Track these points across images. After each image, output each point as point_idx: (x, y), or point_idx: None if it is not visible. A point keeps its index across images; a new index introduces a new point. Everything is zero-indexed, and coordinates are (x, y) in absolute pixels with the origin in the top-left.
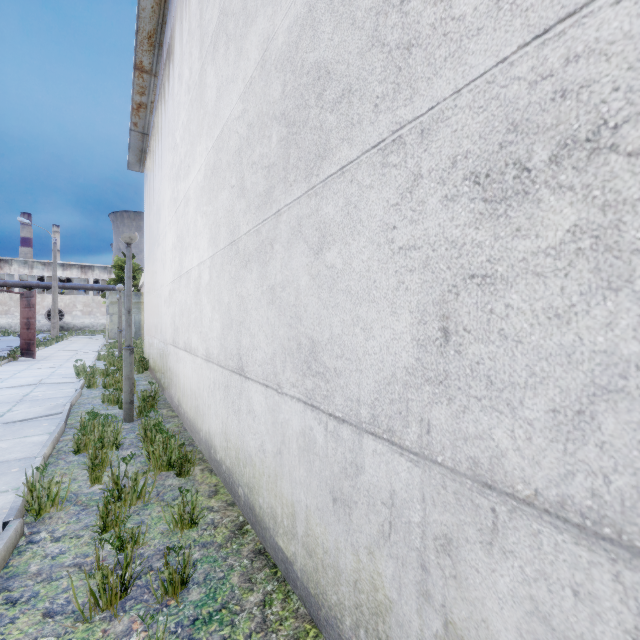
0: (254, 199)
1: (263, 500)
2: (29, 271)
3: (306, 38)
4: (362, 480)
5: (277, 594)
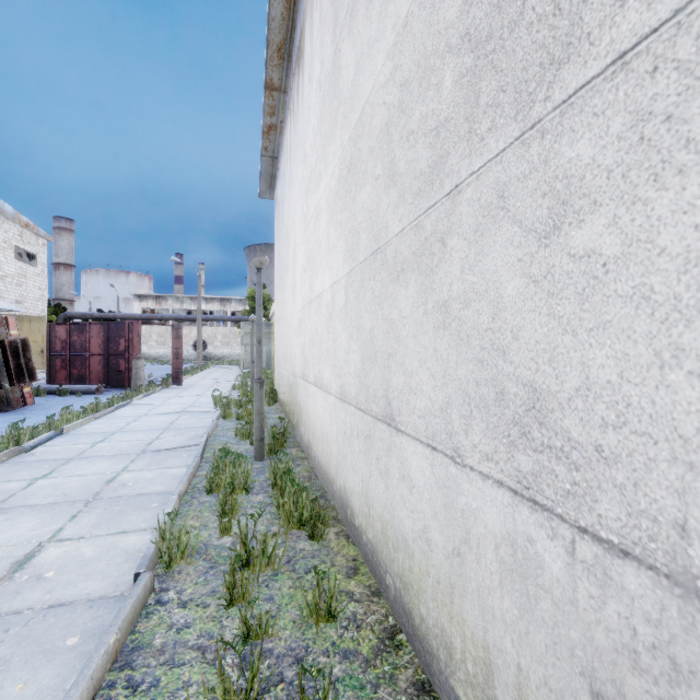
0: (411, 183)
1: (427, 611)
2: (180, 306)
3: None
4: None
5: None
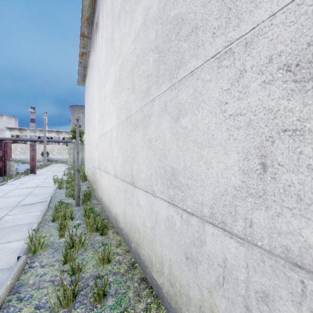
0: (140, 94)
1: (145, 252)
2: (34, 134)
3: (169, 3)
4: (204, 249)
5: (153, 304)
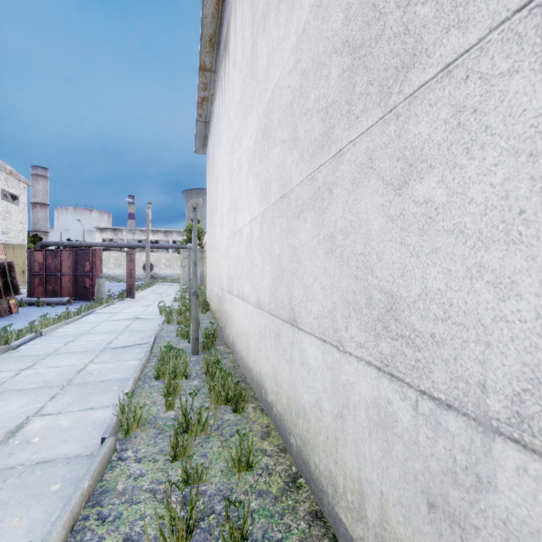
0: (308, 147)
1: (319, 460)
2: (133, 236)
3: None
4: (490, 501)
5: None
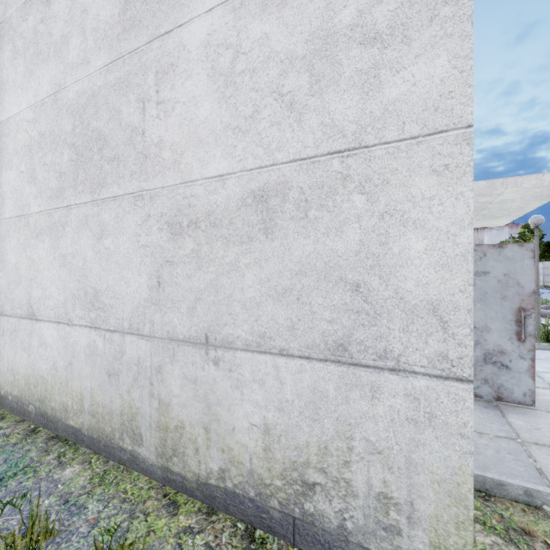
0: (46, 190)
1: (55, 402)
2: None
3: (91, 110)
4: (125, 358)
5: (69, 450)
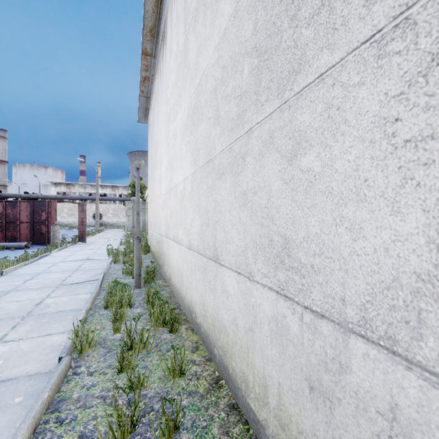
0: (227, 124)
1: (235, 364)
2: (84, 190)
3: None
4: (348, 380)
5: None
